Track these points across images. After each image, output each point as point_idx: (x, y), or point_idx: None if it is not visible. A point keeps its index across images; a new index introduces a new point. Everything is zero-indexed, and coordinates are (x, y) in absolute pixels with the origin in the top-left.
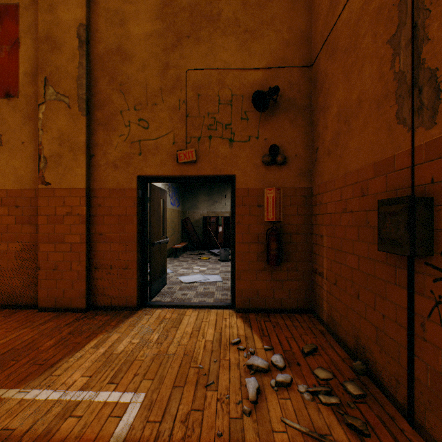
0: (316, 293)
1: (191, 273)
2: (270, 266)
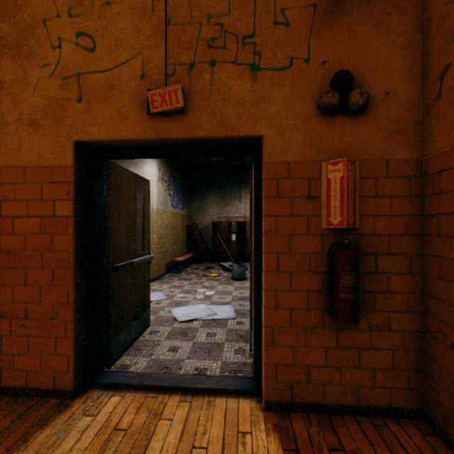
0: (442, 385)
1: (192, 301)
2: (333, 320)
